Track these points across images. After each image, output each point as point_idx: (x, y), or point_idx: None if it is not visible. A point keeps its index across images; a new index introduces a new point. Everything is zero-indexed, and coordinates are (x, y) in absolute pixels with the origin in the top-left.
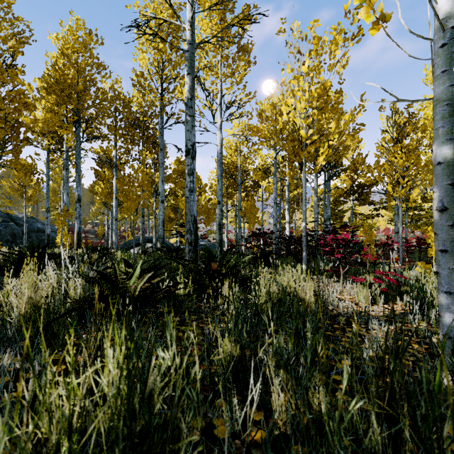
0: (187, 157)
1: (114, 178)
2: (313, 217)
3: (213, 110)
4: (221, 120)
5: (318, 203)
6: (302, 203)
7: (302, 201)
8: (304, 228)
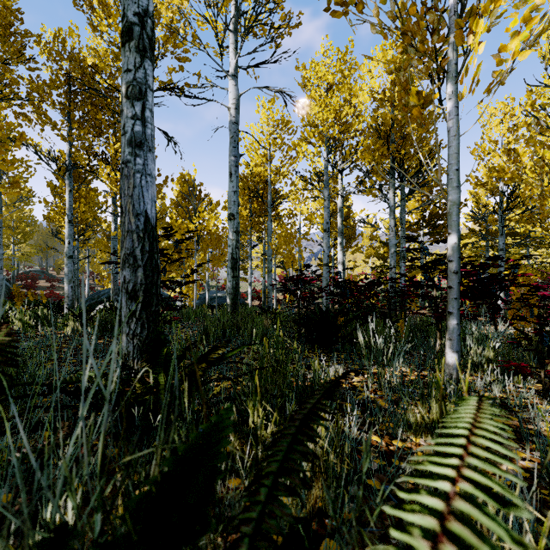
0: (125, 46)
1: (66, 190)
2: (364, 260)
3: (223, 49)
4: (236, 60)
5: (370, 243)
6: (353, 240)
7: (354, 236)
8: (455, 249)
